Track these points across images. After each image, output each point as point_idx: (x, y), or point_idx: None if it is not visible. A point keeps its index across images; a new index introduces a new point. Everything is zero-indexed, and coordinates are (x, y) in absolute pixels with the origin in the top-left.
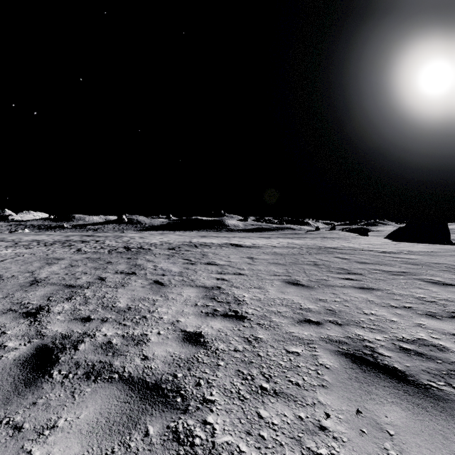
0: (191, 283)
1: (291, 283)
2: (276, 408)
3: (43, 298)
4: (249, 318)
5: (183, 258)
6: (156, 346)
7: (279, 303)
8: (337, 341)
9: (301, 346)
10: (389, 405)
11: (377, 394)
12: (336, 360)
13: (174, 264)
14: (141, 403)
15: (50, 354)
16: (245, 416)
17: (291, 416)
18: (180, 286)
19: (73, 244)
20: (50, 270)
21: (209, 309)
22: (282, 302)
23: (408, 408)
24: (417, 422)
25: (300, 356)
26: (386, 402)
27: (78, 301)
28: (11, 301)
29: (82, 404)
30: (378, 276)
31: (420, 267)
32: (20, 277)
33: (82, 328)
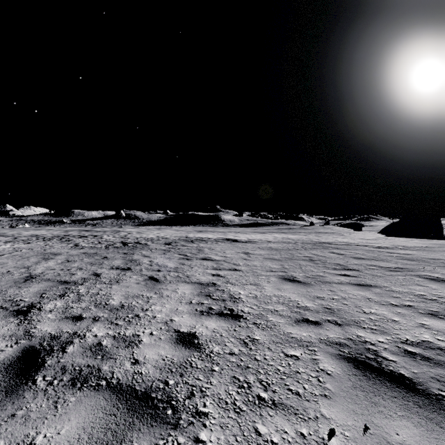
0: (186, 279)
1: (288, 279)
2: (275, 423)
3: (35, 295)
4: (245, 318)
5: (179, 253)
6: (148, 348)
7: (275, 301)
8: (337, 343)
9: (300, 349)
10: (399, 420)
11: (385, 407)
12: (338, 365)
13: (170, 259)
14: (128, 416)
15: (37, 357)
16: (242, 432)
17: (292, 432)
18: (175, 282)
19: (71, 239)
20: (46, 265)
21: (204, 307)
22: (279, 300)
23: (420, 423)
24: (433, 441)
25: (299, 360)
26: (395, 415)
27: (71, 298)
28: (3, 298)
29: (65, 417)
30: (375, 273)
31: (417, 263)
32: (15, 273)
33: (72, 327)
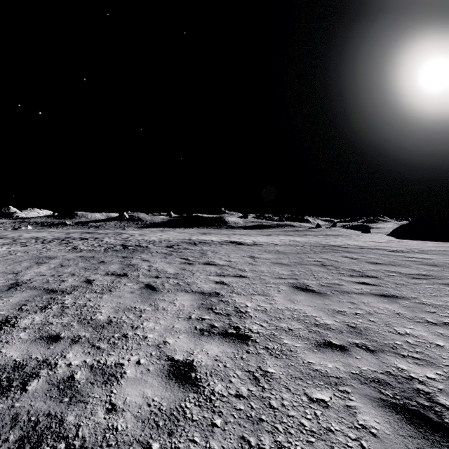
0: (186, 287)
1: (300, 288)
2: None
3: (14, 307)
4: (254, 339)
5: (181, 257)
6: (131, 386)
7: (288, 317)
8: (375, 380)
9: (327, 389)
10: None
11: None
12: (383, 417)
13: (170, 263)
14: None
15: None
16: None
17: None
18: (173, 291)
19: (71, 242)
20: (36, 271)
21: (205, 324)
22: (293, 315)
23: None
24: None
25: (329, 409)
26: None
27: (53, 311)
28: None
29: None
30: (397, 280)
31: (440, 269)
32: (1, 279)
33: (44, 352)
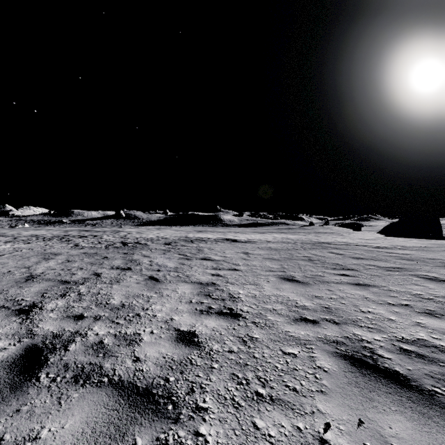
0: (186, 279)
1: (287, 279)
2: (272, 417)
3: (37, 295)
4: (244, 316)
5: (179, 253)
6: (149, 346)
7: (274, 301)
8: (335, 341)
9: (297, 347)
10: (392, 414)
11: (380, 402)
12: (335, 362)
13: (170, 259)
14: (130, 411)
15: (39, 355)
16: (240, 426)
17: (289, 426)
18: (175, 282)
19: (71, 239)
20: (46, 265)
21: (203, 306)
22: (278, 299)
23: (413, 418)
24: (424, 435)
25: (297, 358)
26: (389, 410)
27: (72, 297)
28: (4, 297)
29: (68, 412)
30: (373, 272)
31: (415, 263)
32: (16, 273)
33: (74, 326)
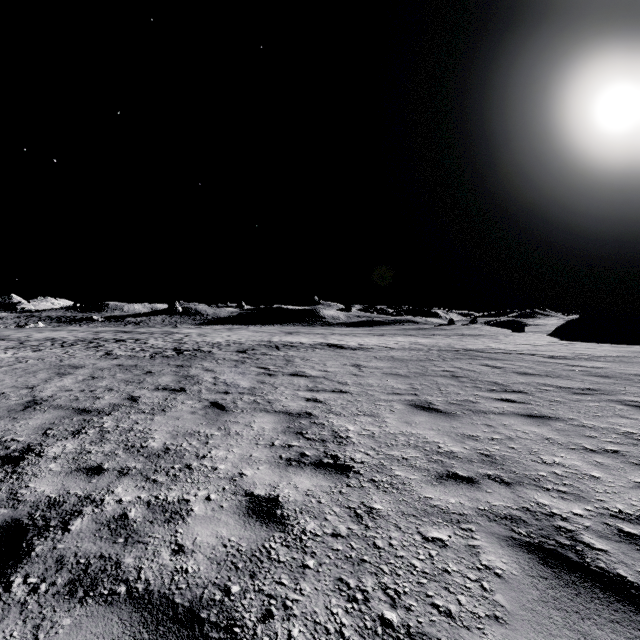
0: (267, 406)
1: (420, 407)
2: None
3: (36, 432)
4: (357, 471)
5: (258, 366)
6: (201, 525)
7: (403, 443)
8: (507, 517)
9: (446, 527)
10: None
11: None
12: (512, 557)
13: (244, 375)
14: None
15: (20, 539)
16: None
17: None
18: (249, 411)
19: (102, 345)
20: (59, 384)
21: (292, 453)
22: (409, 440)
23: None
24: None
25: (447, 549)
26: None
27: (90, 436)
28: None
29: None
30: (553, 396)
31: (613, 381)
32: (12, 396)
33: (84, 486)
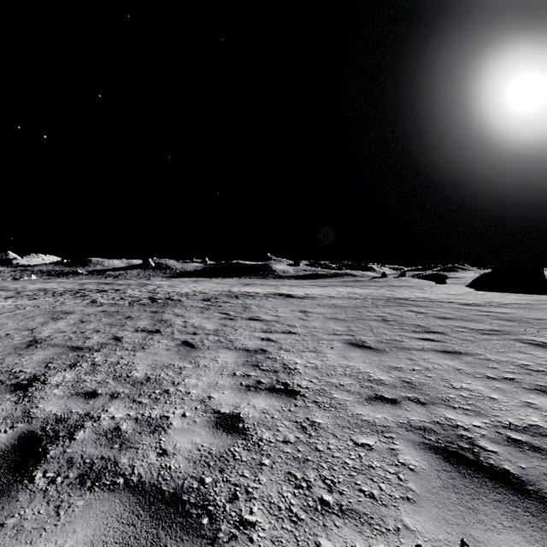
0: (229, 344)
1: (356, 345)
2: (343, 536)
3: (39, 365)
4: (303, 394)
5: (220, 312)
6: (179, 435)
7: (341, 373)
8: (421, 428)
9: (373, 436)
10: (506, 533)
11: (487, 514)
12: (423, 457)
13: (209, 319)
14: (151, 526)
15: (37, 446)
16: None
17: None
18: (214, 348)
19: (87, 294)
20: (54, 327)
21: (251, 381)
22: (345, 371)
23: (534, 538)
24: None
25: (373, 451)
26: (501, 526)
27: (84, 368)
28: None
29: (69, 528)
30: (465, 336)
31: (516, 324)
32: (16, 336)
33: (84, 407)
